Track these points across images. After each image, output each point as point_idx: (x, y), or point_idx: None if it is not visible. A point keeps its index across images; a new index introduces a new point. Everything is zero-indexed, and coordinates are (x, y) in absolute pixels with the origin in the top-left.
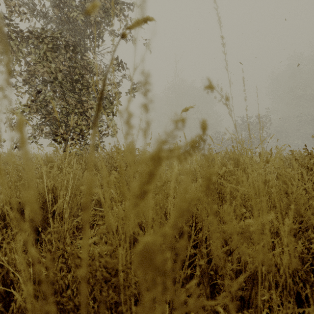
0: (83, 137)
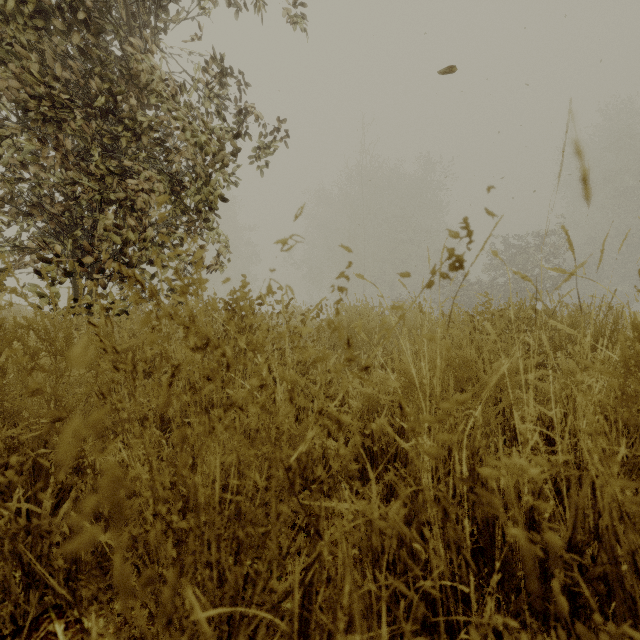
0: (128, 266)
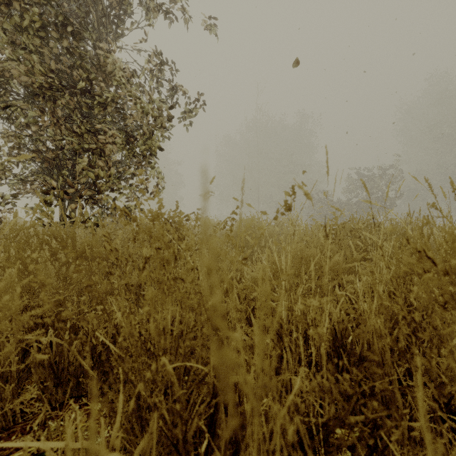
0: (98, 193)
